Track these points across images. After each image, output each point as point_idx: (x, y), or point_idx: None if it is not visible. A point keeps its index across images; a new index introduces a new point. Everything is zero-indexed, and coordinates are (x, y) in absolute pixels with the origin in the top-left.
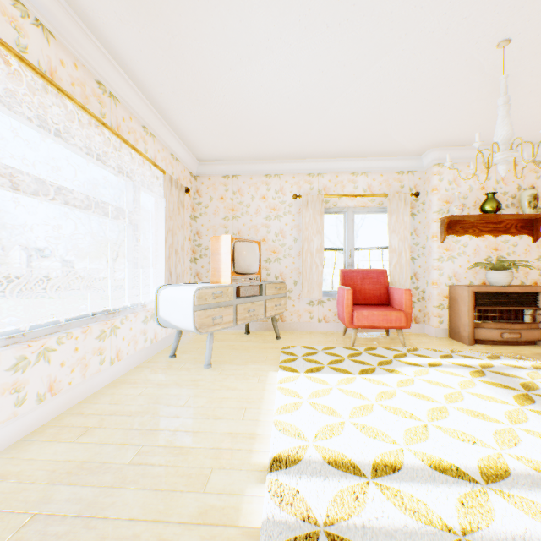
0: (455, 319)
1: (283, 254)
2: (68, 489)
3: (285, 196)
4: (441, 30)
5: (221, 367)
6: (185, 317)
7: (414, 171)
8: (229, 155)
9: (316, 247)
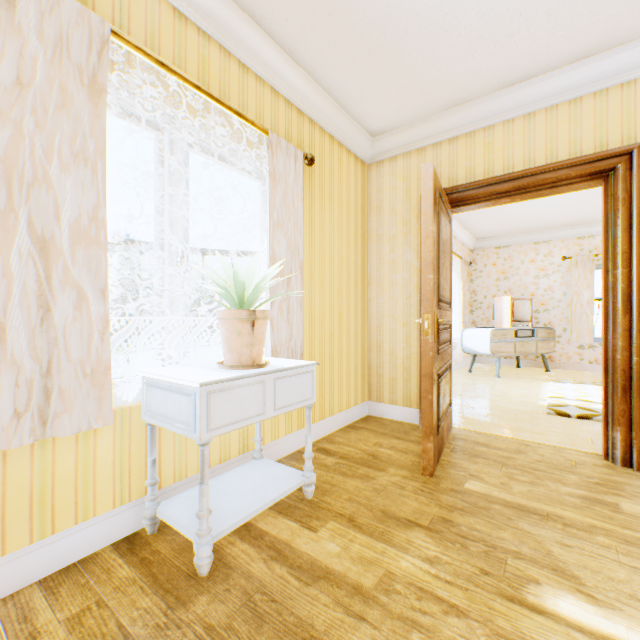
0: None
1: (551, 306)
2: (465, 392)
3: (553, 258)
4: None
5: (506, 378)
6: (483, 346)
7: None
8: (501, 233)
9: (585, 299)
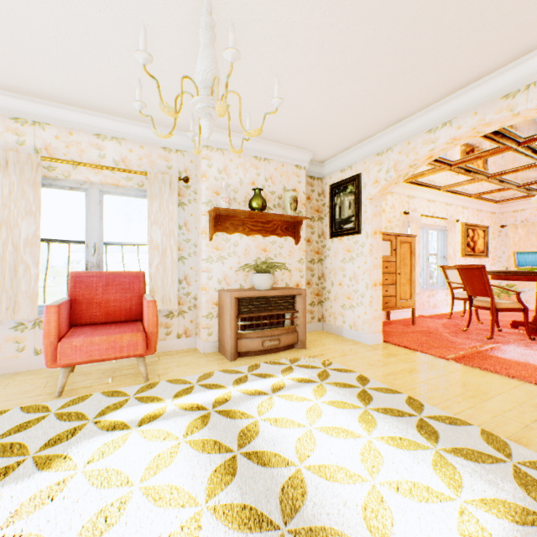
0: (222, 330)
1: None
2: None
3: None
4: None
5: None
6: None
7: (185, 151)
8: None
9: (26, 236)
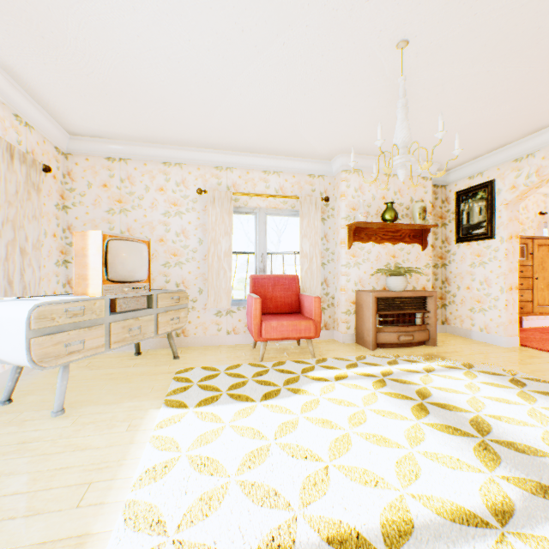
0: (360, 325)
1: (186, 258)
2: None
3: (188, 190)
4: (345, 9)
5: (80, 411)
6: (15, 347)
7: (325, 175)
8: (113, 132)
9: (224, 250)
